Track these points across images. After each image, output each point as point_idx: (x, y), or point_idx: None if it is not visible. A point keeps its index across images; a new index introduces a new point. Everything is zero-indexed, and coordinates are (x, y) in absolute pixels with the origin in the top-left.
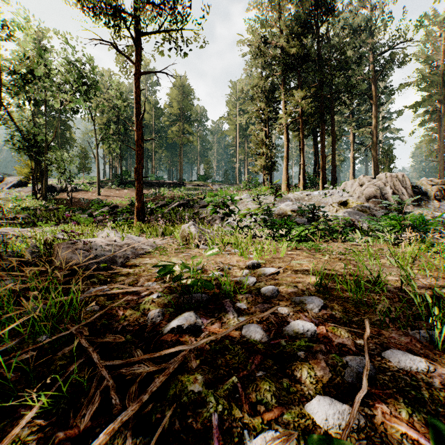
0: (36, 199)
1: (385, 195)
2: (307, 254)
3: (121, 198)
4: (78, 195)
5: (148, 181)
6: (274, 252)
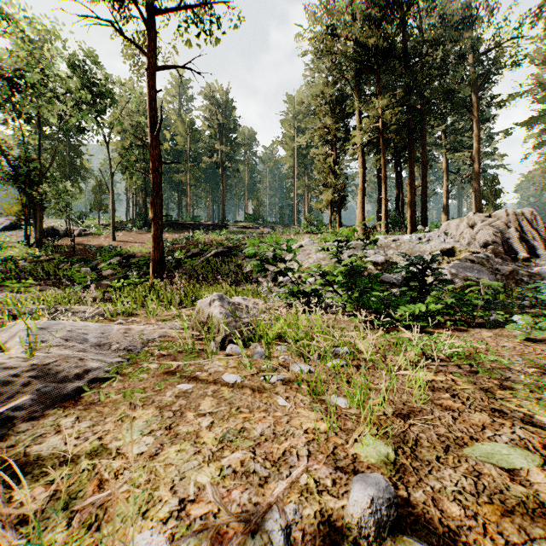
0: (28, 246)
1: (508, 241)
2: (473, 390)
3: (142, 244)
4: (87, 240)
5: (180, 222)
6: (391, 382)
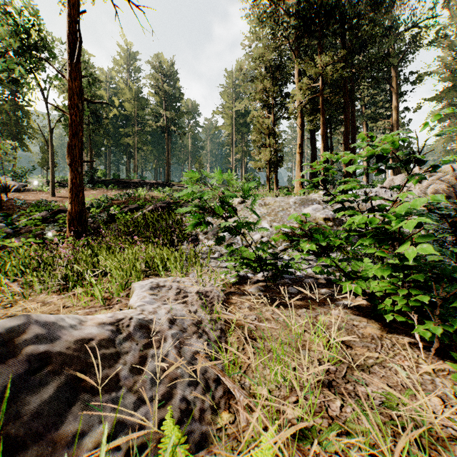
0: None
1: None
2: None
3: None
4: (25, 195)
5: (125, 181)
6: None
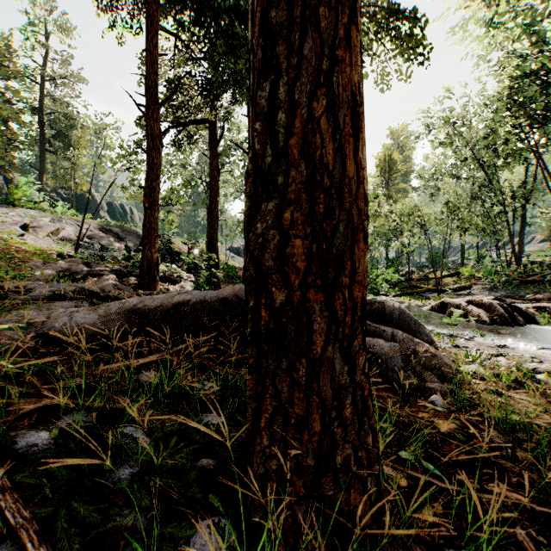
0: (550, 249)
1: None
2: None
3: None
4: None
5: None
6: None
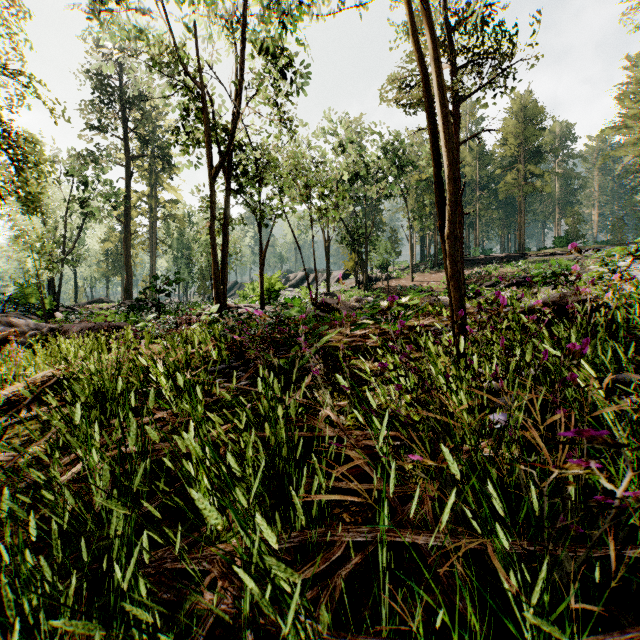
0: (359, 289)
1: None
2: None
3: (436, 283)
4: (392, 283)
5: (469, 259)
6: None
